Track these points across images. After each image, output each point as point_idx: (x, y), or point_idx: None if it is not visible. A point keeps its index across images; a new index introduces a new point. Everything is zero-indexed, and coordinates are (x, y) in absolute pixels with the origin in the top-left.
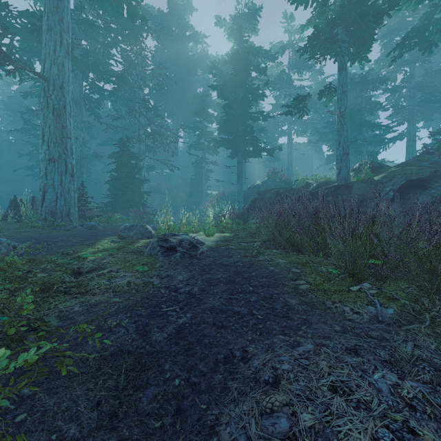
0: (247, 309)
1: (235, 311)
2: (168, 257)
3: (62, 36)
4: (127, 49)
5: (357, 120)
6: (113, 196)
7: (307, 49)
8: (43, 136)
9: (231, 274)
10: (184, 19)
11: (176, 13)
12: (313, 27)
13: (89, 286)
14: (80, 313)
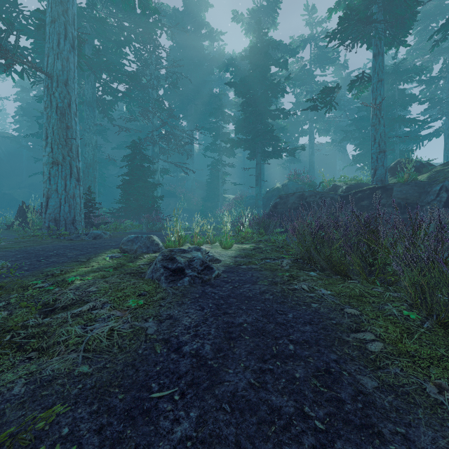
0: (293, 401)
1: (272, 406)
2: (173, 283)
3: (67, 28)
4: (140, 48)
5: (388, 115)
6: (125, 201)
7: (336, 35)
8: (47, 138)
9: (259, 316)
10: (199, 17)
11: (192, 11)
12: (344, 9)
13: (54, 338)
14: (18, 401)
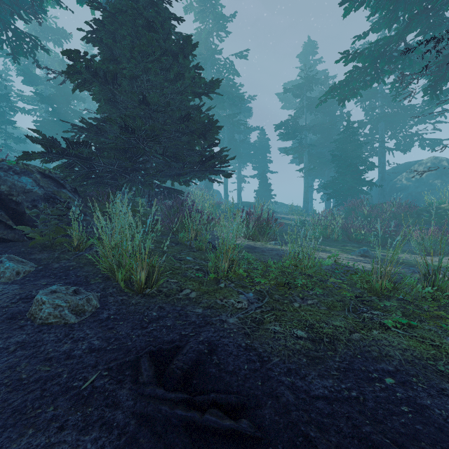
0: None
1: None
2: None
3: None
4: None
5: None
6: None
7: None
8: None
9: None
10: None
11: None
12: None
13: None
14: None
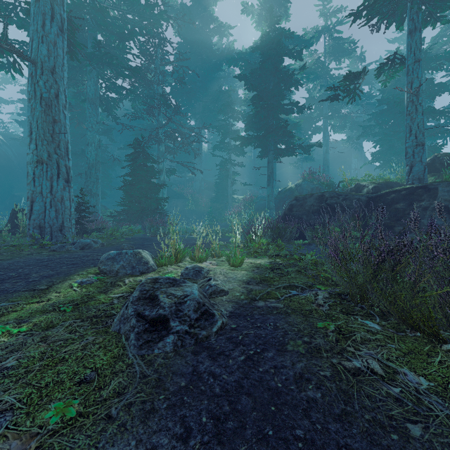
0: None
1: None
2: (148, 347)
3: (54, 8)
4: (145, 42)
5: None
6: (127, 203)
7: (361, 13)
8: (31, 133)
9: None
10: (208, 11)
11: (200, 5)
12: None
13: None
14: None
